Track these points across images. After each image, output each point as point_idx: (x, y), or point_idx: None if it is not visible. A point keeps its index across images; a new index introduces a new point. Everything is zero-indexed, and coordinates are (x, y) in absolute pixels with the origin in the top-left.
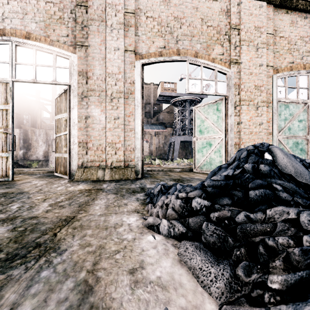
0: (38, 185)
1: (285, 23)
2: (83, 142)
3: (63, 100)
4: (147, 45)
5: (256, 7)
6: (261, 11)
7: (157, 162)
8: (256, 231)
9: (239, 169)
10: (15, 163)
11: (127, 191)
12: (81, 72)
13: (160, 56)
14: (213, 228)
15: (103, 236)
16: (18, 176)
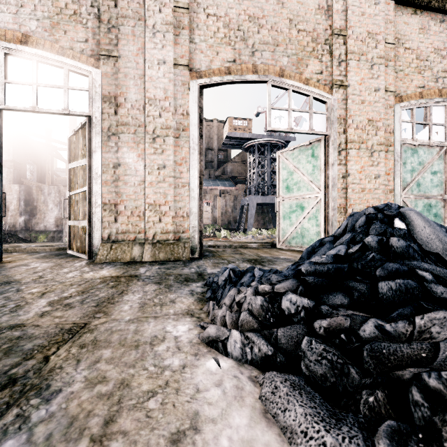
0: (39, 270)
1: (412, 29)
2: (110, 204)
3: (80, 140)
4: (209, 57)
5: (371, 3)
6: (378, 10)
7: (223, 234)
8: (401, 356)
9: (356, 245)
10: (12, 235)
11: (176, 278)
12: (107, 96)
13: (227, 75)
14: (322, 349)
15: (130, 362)
16: (11, 255)
